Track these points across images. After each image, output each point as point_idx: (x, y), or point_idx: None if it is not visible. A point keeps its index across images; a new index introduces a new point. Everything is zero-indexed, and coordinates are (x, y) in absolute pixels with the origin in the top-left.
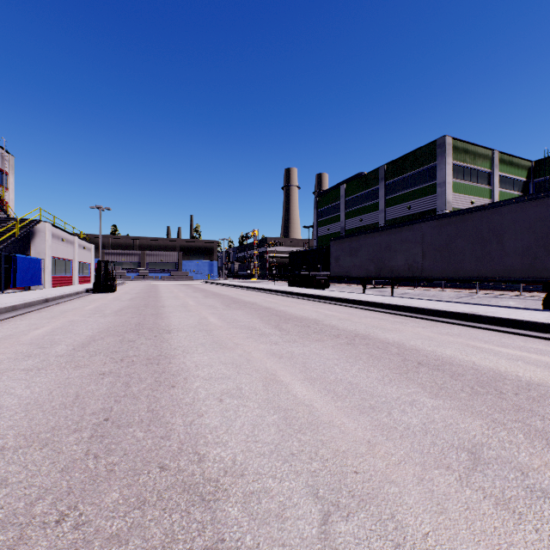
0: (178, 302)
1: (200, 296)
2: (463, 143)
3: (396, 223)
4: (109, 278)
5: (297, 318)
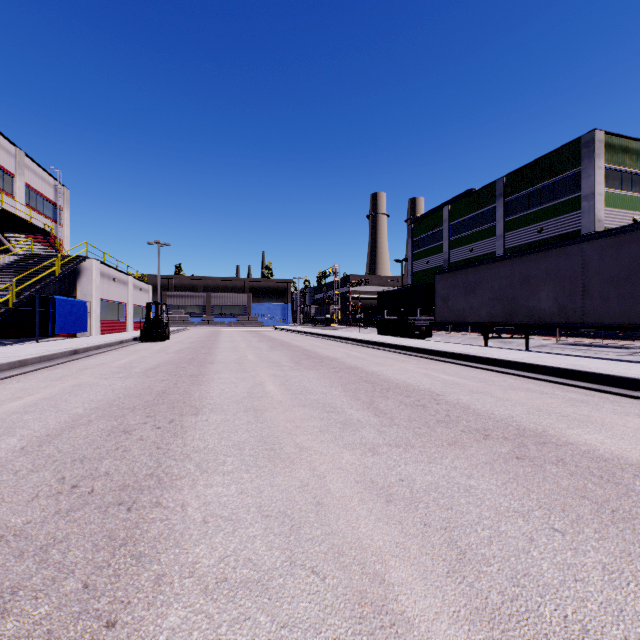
0: (233, 356)
1: (265, 347)
2: (621, 139)
3: None
4: (160, 324)
5: (400, 387)
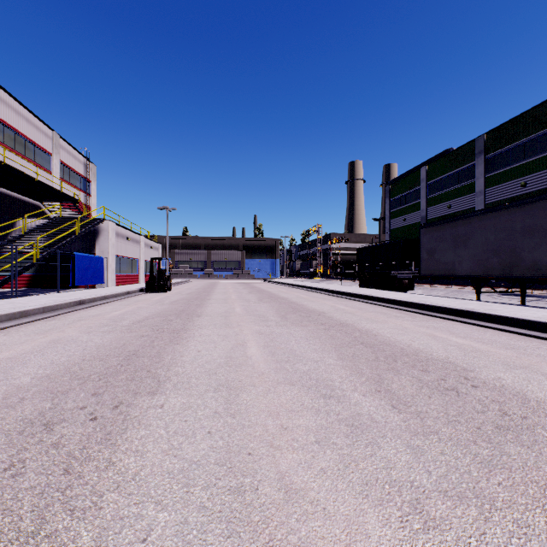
0: (222, 309)
1: (254, 298)
2: None
3: None
4: (162, 277)
5: (409, 355)
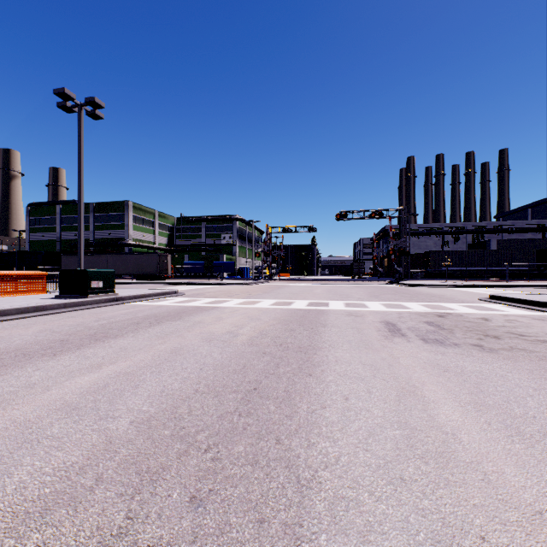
0: None
1: None
2: (139, 205)
3: (102, 242)
4: None
5: None
